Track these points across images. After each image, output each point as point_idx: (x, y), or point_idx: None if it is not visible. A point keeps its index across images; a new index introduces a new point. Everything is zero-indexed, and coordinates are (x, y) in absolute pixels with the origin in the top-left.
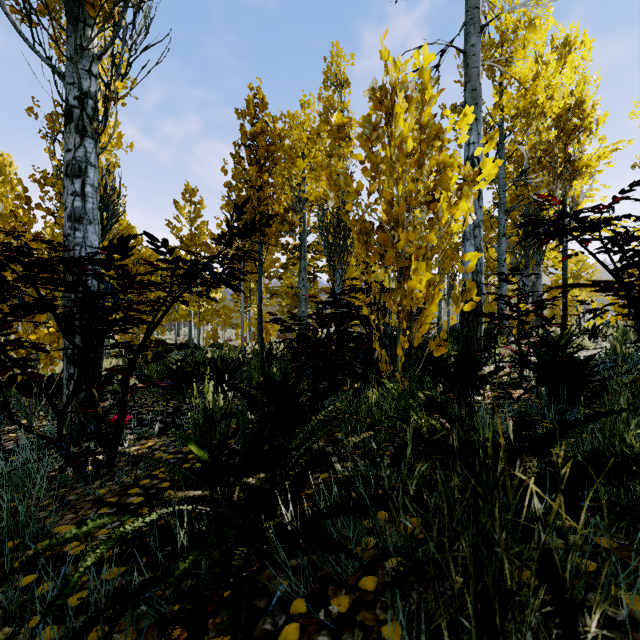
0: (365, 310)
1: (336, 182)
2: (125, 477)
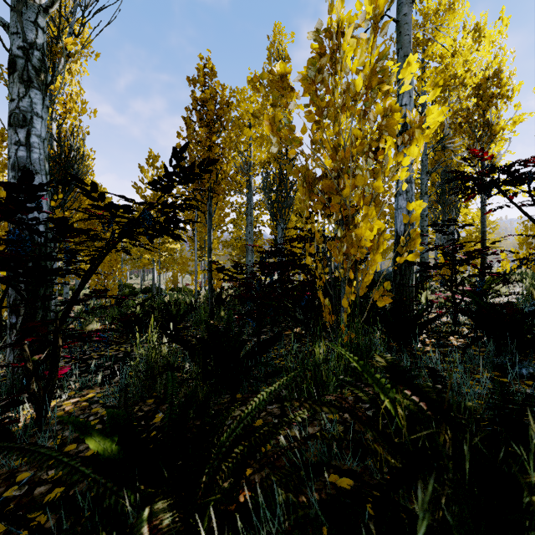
0: (309, 259)
1: (279, 127)
2: (51, 441)
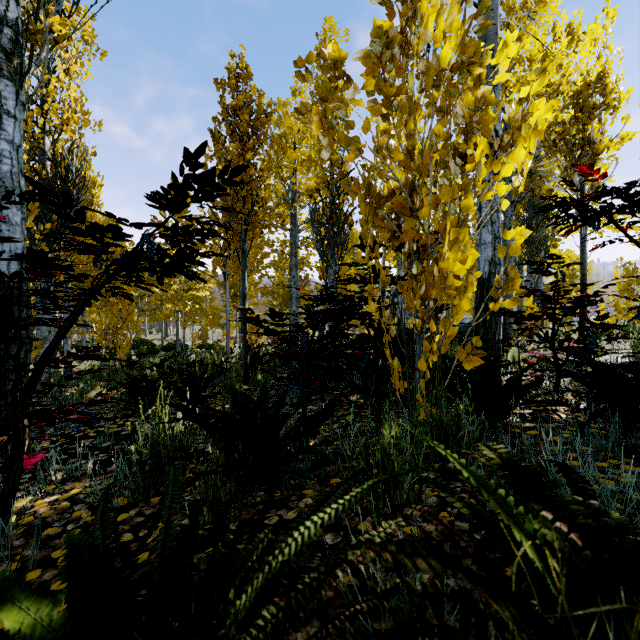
0: (372, 306)
1: (332, 124)
2: (5, 564)
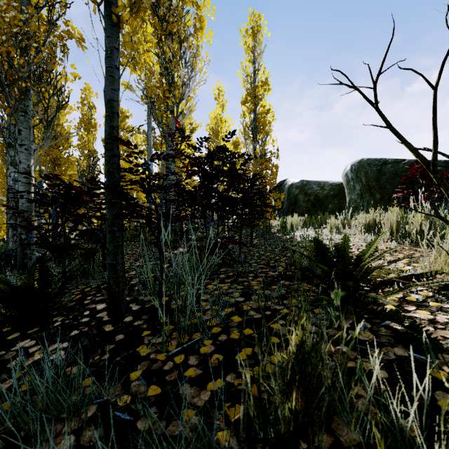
0: None
1: None
2: None
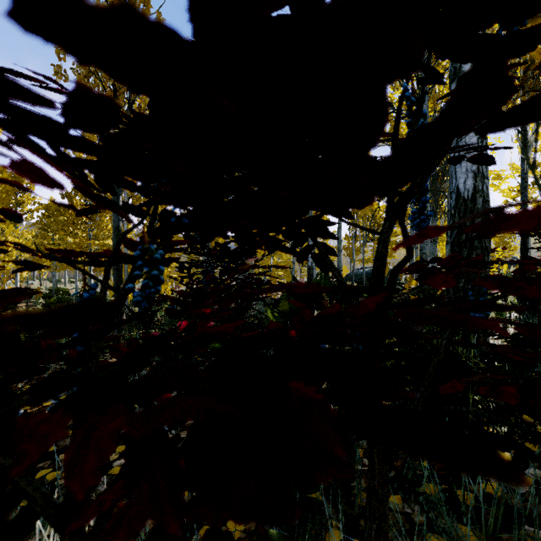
0: None
1: None
2: None
